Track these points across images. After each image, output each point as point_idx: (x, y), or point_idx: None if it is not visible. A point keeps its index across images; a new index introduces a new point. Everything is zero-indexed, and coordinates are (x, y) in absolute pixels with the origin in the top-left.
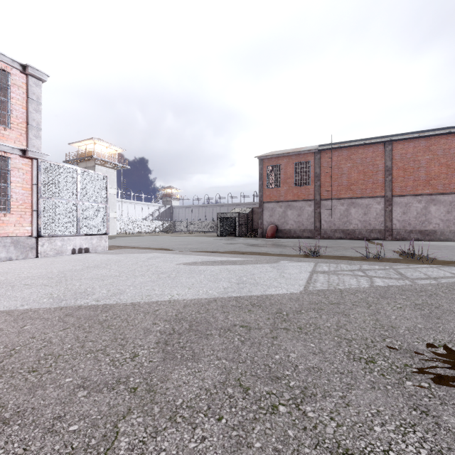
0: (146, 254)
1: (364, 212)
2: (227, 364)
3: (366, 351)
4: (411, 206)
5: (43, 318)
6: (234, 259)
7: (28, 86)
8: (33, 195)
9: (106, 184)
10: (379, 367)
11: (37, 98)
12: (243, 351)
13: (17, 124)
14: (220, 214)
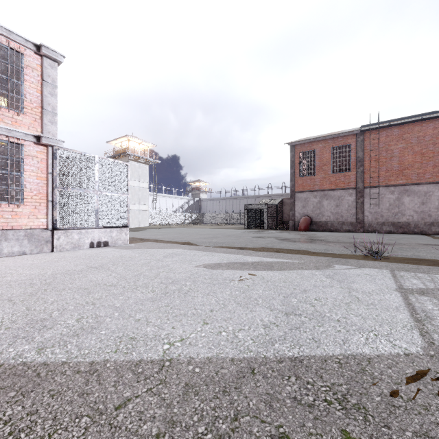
0: (164, 250)
1: (421, 201)
2: None
3: None
4: None
5: None
6: (269, 259)
7: (43, 68)
8: (48, 185)
9: (126, 173)
10: None
11: (52, 81)
12: None
13: (31, 109)
14: (247, 205)
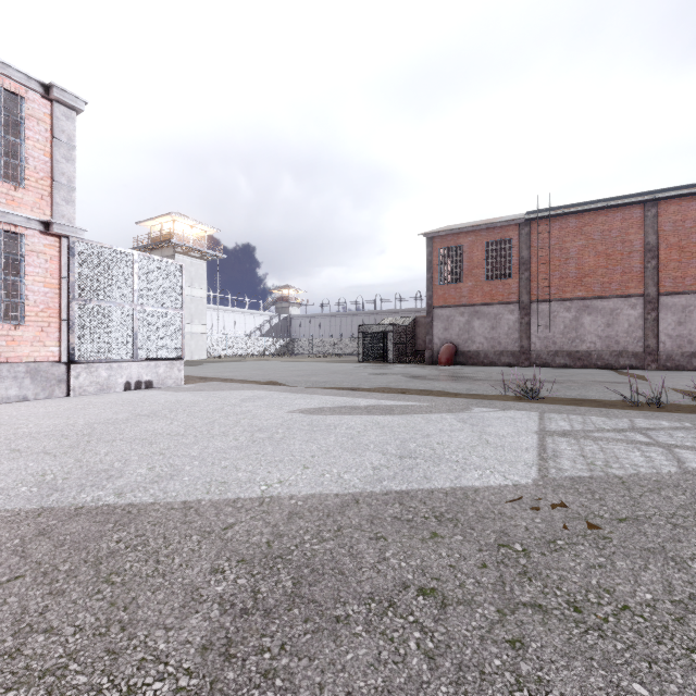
0: (240, 393)
1: (607, 323)
2: None
3: None
4: (694, 311)
5: None
6: (390, 402)
7: (54, 119)
8: (62, 296)
9: (180, 278)
10: None
11: (68, 139)
12: None
13: (36, 181)
14: (363, 327)
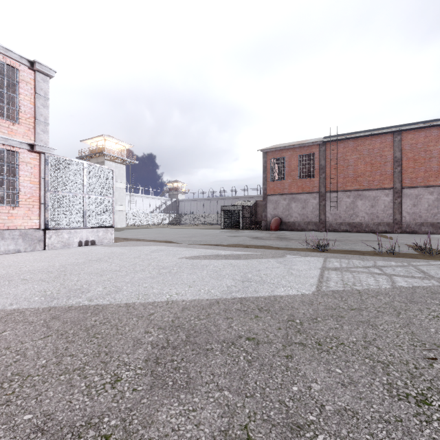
0: (149, 247)
1: (371, 205)
2: (231, 398)
3: (412, 383)
4: (422, 198)
5: (26, 322)
6: (239, 252)
7: (36, 82)
8: (41, 189)
9: (112, 178)
10: (439, 413)
11: (44, 93)
12: (250, 377)
13: (25, 119)
14: (224, 207)
